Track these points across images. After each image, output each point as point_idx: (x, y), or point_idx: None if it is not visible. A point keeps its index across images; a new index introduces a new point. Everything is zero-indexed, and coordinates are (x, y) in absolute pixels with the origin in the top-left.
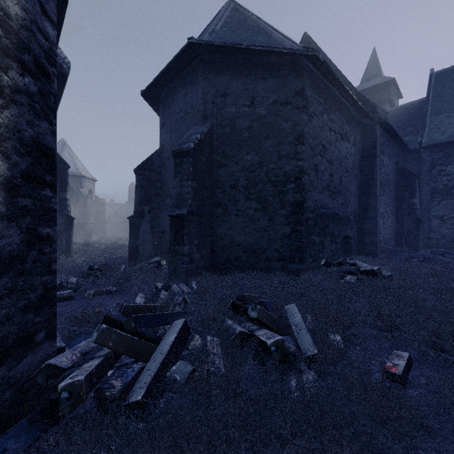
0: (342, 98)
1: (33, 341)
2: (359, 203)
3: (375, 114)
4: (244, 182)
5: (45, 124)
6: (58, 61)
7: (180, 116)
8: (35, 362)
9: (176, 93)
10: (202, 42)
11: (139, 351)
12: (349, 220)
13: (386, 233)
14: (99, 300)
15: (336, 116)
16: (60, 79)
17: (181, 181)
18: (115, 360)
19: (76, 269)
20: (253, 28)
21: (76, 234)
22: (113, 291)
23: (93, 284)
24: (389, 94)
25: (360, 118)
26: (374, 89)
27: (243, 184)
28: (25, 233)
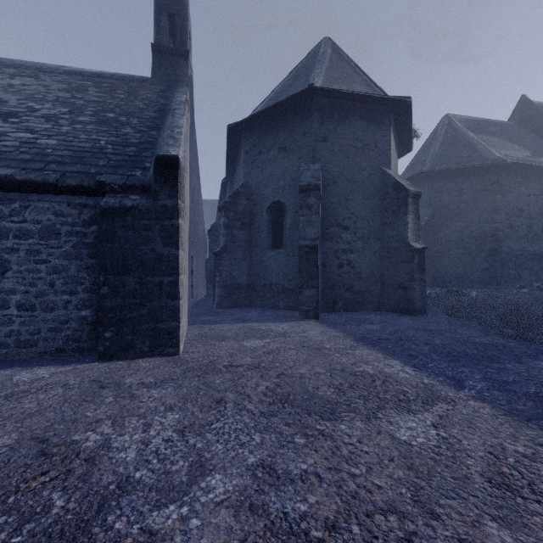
0: None
1: None
2: None
3: None
4: (454, 239)
5: None
6: None
7: None
8: None
9: None
10: (429, 170)
11: None
12: None
13: None
14: None
15: (537, 183)
16: None
17: None
18: None
19: None
20: (462, 143)
21: None
22: None
23: None
24: None
25: None
26: None
27: (454, 240)
28: None
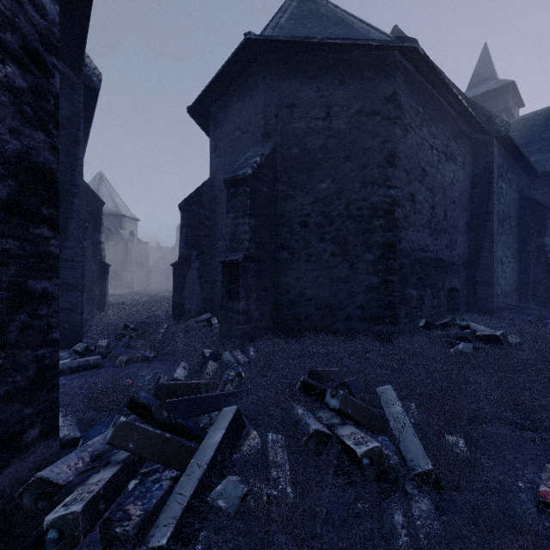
0: (447, 105)
1: (21, 443)
2: (469, 245)
3: (492, 126)
4: (317, 218)
5: (39, 135)
6: (87, 73)
7: (235, 136)
8: (24, 472)
9: (231, 107)
10: (263, 37)
11: (172, 455)
12: (456, 267)
13: (505, 283)
14: (133, 369)
15: (439, 130)
16: (90, 95)
17: (236, 217)
18: (139, 465)
19: (109, 328)
20: (329, 19)
21: (115, 284)
22: (151, 358)
23: (127, 347)
24: (507, 102)
25: (470, 133)
26: (485, 97)
27: (316, 221)
28: (7, 289)
